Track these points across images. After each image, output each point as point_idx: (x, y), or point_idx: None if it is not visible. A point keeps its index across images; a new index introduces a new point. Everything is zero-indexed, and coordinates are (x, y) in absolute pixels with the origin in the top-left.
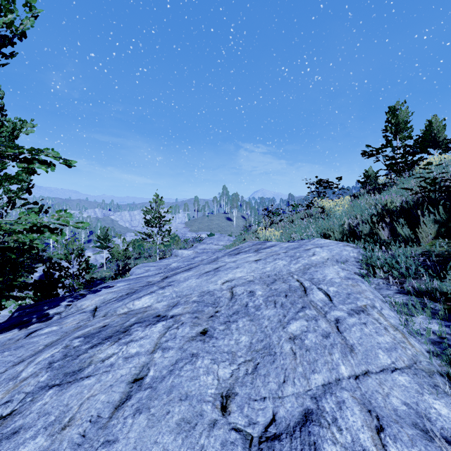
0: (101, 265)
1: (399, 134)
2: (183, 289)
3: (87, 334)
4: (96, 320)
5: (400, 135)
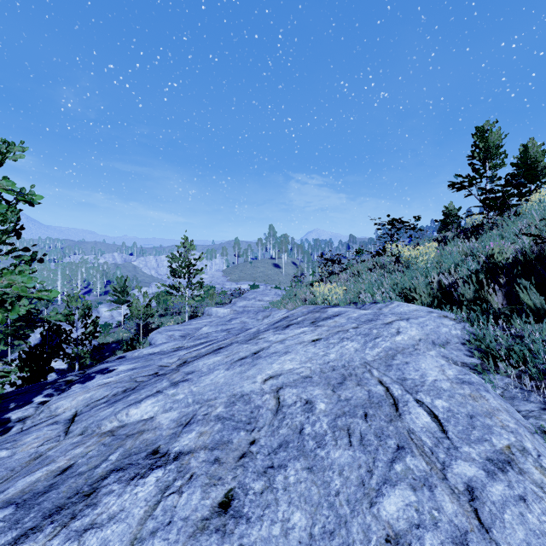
0: (119, 323)
1: (488, 161)
2: (204, 390)
3: (26, 494)
4: (67, 443)
5: (491, 163)
